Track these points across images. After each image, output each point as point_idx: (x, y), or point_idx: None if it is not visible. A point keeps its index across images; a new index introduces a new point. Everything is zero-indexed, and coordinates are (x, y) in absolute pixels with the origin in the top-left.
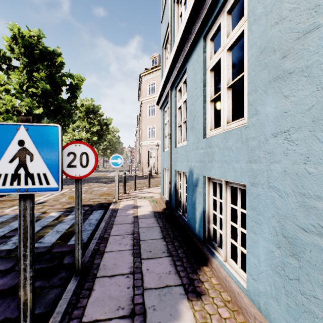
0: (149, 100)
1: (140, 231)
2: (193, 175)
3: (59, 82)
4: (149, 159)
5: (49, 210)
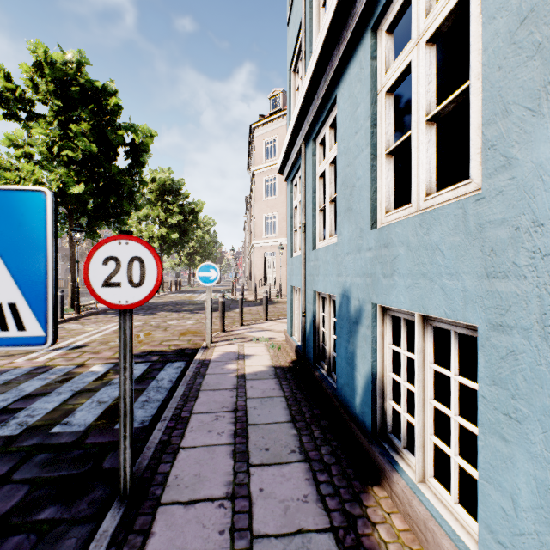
0: (267, 169)
1: (247, 406)
2: (350, 302)
3: (112, 139)
4: (267, 271)
5: (90, 361)
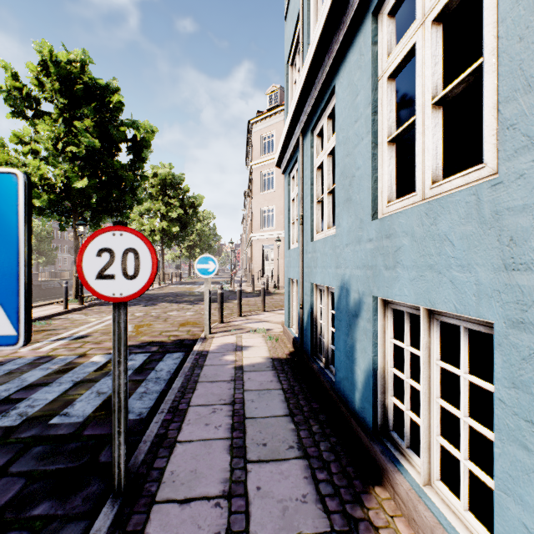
0: (264, 163)
1: (245, 399)
2: (349, 295)
3: (115, 135)
4: (264, 264)
5: (91, 351)
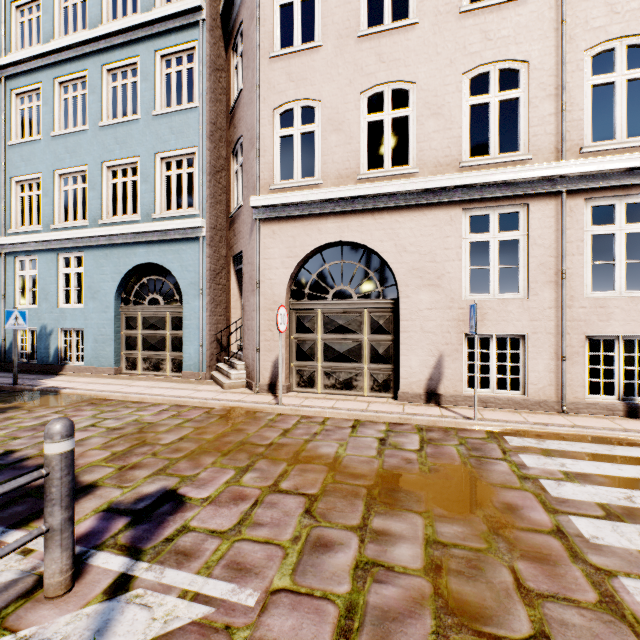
0: None
1: None
2: (48, 329)
3: None
4: None
5: None
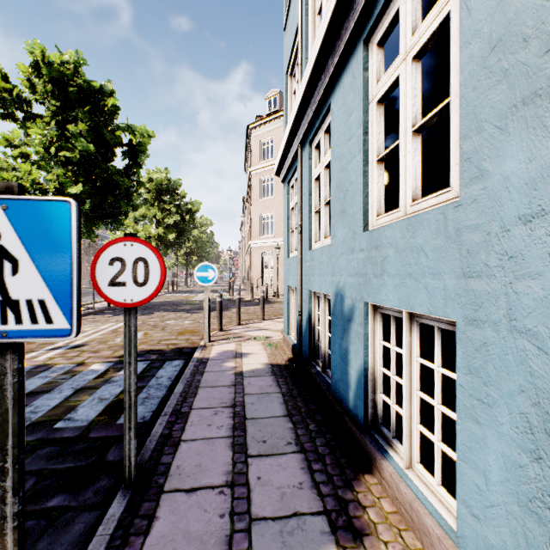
0: (264, 169)
1: (245, 402)
2: (344, 301)
3: (110, 139)
4: (264, 271)
5: (89, 360)
